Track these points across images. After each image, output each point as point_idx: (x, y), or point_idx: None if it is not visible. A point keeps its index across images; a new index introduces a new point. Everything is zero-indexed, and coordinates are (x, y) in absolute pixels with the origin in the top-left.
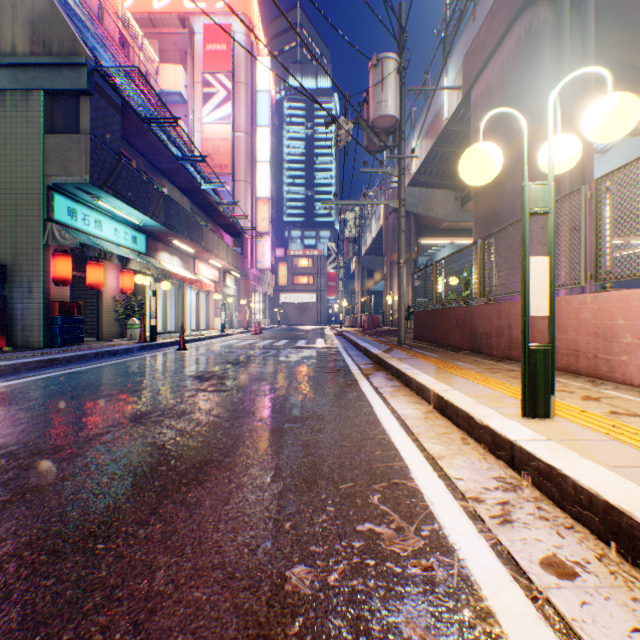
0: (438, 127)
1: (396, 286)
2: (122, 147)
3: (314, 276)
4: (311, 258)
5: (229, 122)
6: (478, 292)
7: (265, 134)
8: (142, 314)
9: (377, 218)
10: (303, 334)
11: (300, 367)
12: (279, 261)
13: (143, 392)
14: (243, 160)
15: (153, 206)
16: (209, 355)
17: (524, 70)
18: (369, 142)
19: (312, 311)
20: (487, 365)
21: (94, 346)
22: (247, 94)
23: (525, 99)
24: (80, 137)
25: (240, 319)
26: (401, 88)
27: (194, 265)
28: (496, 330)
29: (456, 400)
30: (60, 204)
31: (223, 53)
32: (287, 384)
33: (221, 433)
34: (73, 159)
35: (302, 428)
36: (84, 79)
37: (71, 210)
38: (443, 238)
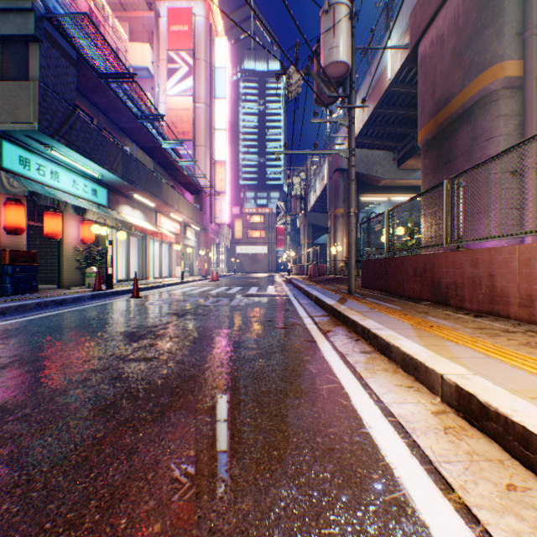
0: (381, 89)
1: (339, 238)
2: (82, 104)
3: (265, 231)
4: (263, 215)
5: (190, 94)
6: (444, 238)
7: (222, 105)
8: (103, 263)
9: (321, 179)
10: (255, 281)
11: (249, 320)
12: (235, 218)
13: (43, 362)
14: (203, 128)
15: (111, 159)
16: (159, 304)
17: (484, 7)
18: (319, 93)
19: (264, 261)
20: (470, 322)
21: (44, 295)
22: (206, 70)
23: (485, 37)
24: (28, 84)
25: (200, 268)
26: (351, 38)
27: (156, 218)
28: (470, 280)
29: (508, 408)
30: (10, 152)
31: (185, 33)
32: (231, 347)
33: (87, 481)
34: (21, 106)
35: (240, 462)
36: (32, 24)
37: (23, 159)
38: (381, 195)
